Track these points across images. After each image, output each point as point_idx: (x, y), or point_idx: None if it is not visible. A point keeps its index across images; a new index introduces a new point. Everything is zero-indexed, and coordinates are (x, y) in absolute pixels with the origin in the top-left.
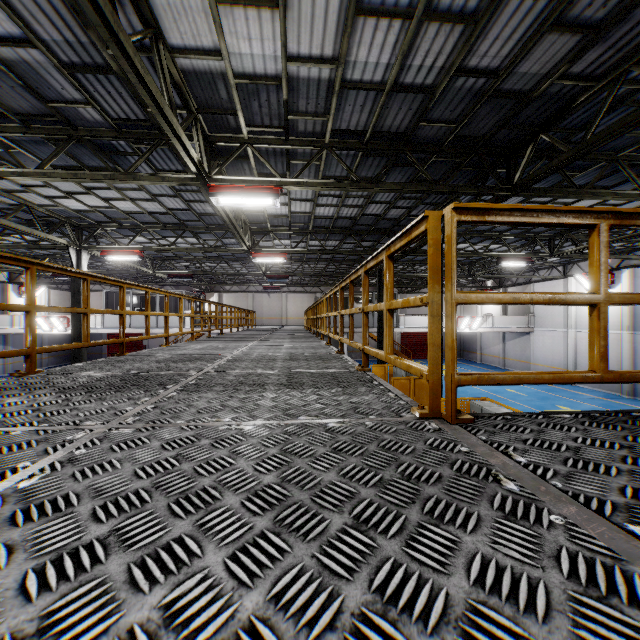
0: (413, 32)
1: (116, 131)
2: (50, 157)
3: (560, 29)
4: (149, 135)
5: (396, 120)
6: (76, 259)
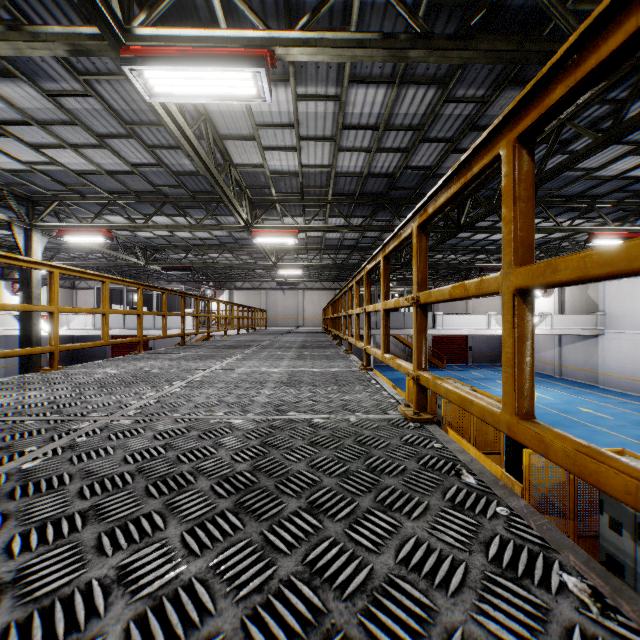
0: None
1: None
2: None
3: None
4: None
5: None
6: (26, 241)
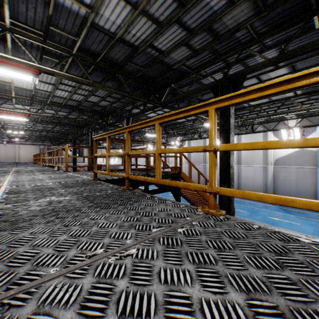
0: (72, 94)
1: None
2: None
3: (105, 101)
4: None
5: (72, 103)
6: None
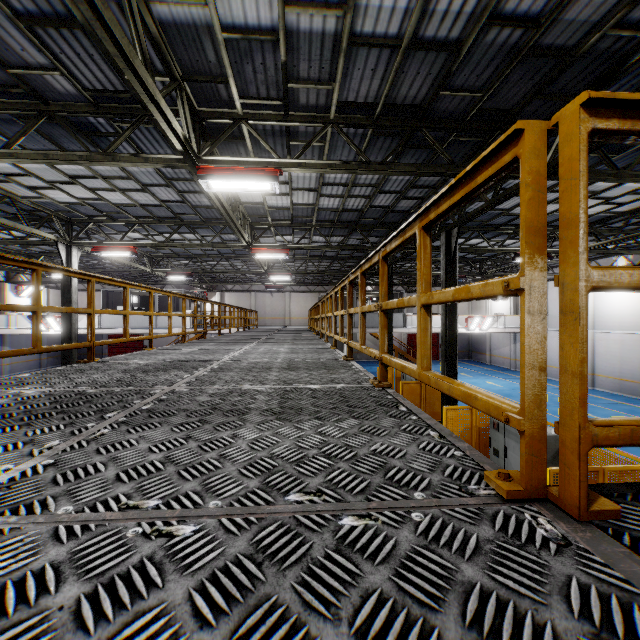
0: None
1: (93, 105)
2: (18, 135)
3: None
4: (130, 110)
5: (412, 89)
6: (66, 255)
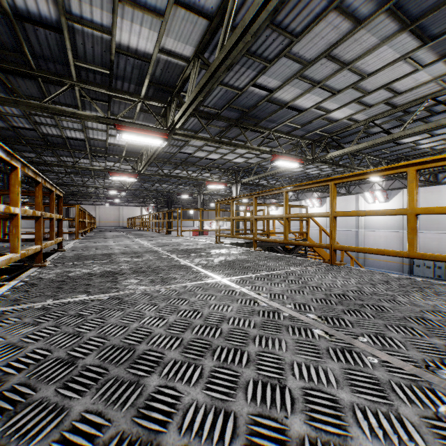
0: None
1: None
2: None
3: None
4: None
5: None
6: None
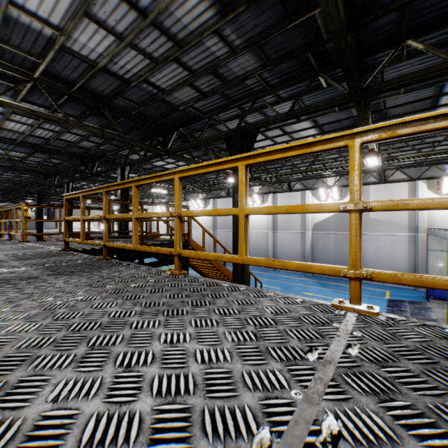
0: (34, 129)
1: None
2: None
3: (88, 141)
4: None
5: (34, 141)
6: None
